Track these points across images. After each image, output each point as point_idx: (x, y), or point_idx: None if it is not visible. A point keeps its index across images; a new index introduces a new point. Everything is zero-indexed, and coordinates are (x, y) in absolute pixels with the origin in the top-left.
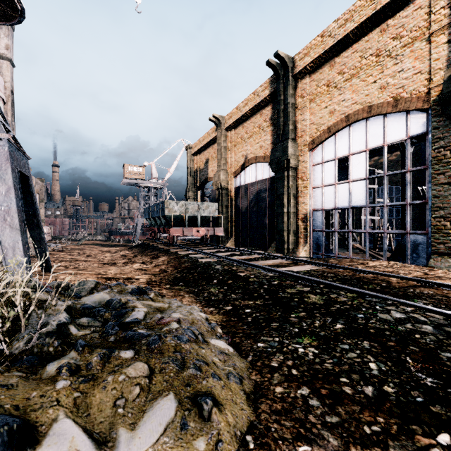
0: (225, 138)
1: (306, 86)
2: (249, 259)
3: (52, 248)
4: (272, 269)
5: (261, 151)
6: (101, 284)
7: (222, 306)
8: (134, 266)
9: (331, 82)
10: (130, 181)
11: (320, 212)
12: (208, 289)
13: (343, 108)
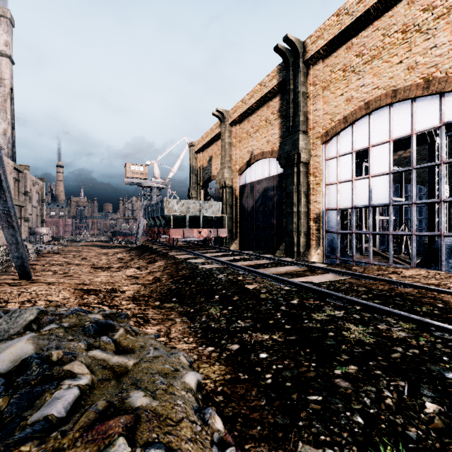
0: (229, 134)
1: (319, 72)
2: (256, 265)
3: (47, 250)
4: (287, 280)
5: (268, 146)
6: (49, 312)
7: (225, 343)
8: (127, 272)
9: (348, 66)
10: (132, 180)
11: (335, 211)
12: (207, 309)
13: (362, 94)
